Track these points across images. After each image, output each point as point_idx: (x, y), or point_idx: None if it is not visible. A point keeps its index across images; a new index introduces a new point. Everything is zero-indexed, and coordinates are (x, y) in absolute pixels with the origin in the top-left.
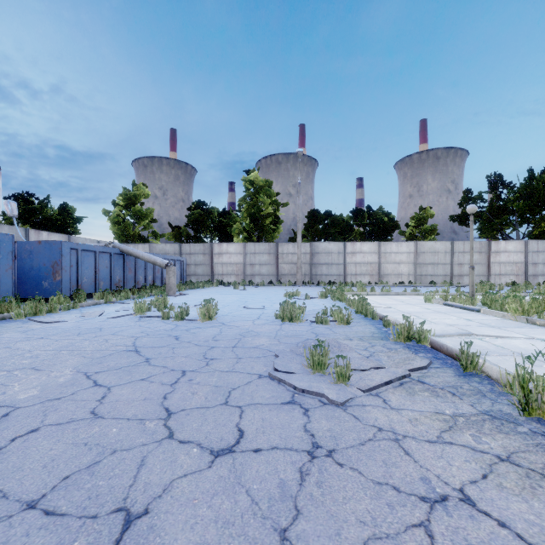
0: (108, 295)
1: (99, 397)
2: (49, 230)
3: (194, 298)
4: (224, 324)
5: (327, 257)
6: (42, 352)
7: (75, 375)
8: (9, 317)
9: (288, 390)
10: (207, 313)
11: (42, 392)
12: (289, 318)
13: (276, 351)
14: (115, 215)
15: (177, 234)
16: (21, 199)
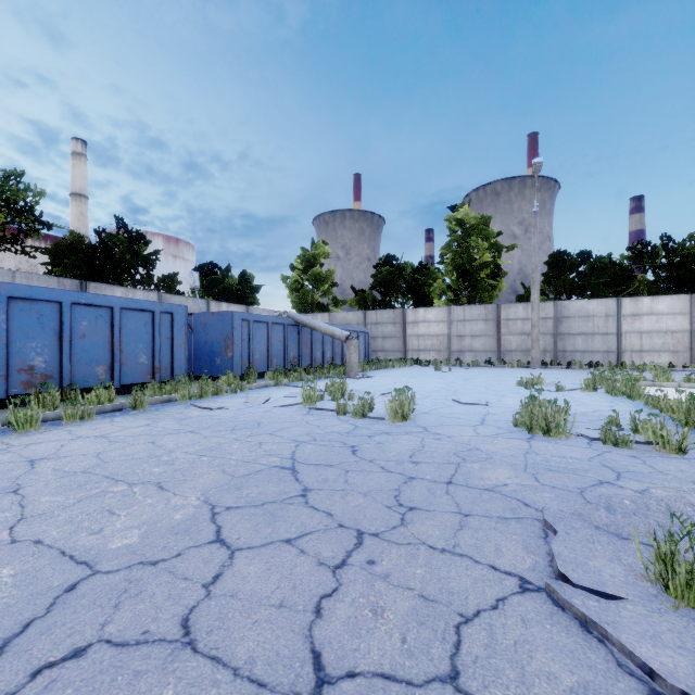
0: (279, 376)
1: (209, 575)
2: (230, 301)
3: (381, 382)
4: (426, 429)
5: (584, 323)
6: (181, 455)
7: (198, 510)
8: (176, 398)
9: (623, 669)
10: (399, 410)
11: (141, 541)
12: (542, 429)
13: (545, 513)
14: (293, 280)
15: (361, 300)
16: (206, 270)
